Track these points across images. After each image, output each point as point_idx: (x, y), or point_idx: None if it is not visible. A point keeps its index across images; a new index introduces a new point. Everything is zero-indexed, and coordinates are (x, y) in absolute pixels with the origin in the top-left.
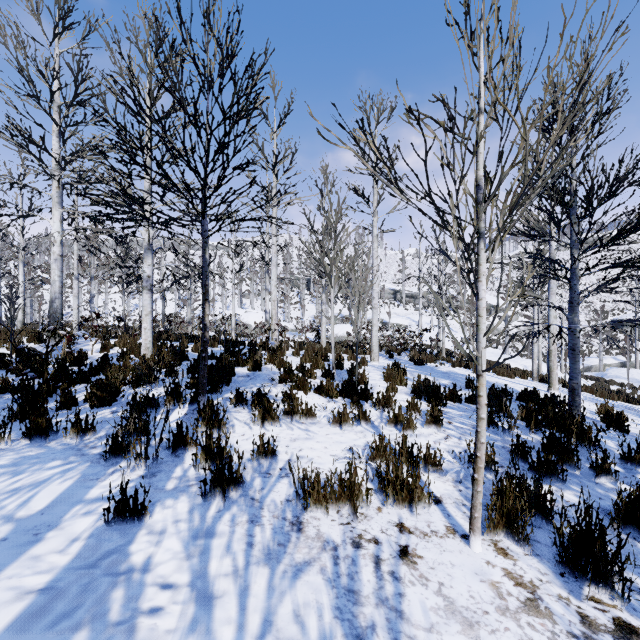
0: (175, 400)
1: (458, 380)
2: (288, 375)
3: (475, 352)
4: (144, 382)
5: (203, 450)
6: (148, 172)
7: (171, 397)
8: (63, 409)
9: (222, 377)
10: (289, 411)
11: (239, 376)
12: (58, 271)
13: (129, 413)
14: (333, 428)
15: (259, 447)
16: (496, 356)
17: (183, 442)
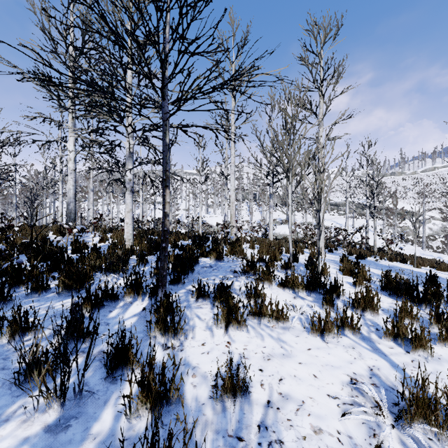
0: (135, 292)
1: (411, 275)
2: (250, 268)
3: (396, 248)
4: (112, 271)
5: (140, 388)
6: (128, 90)
7: (130, 289)
8: (34, 295)
9: (185, 268)
10: (256, 311)
11: (202, 266)
12: (72, 182)
13: (69, 312)
14: (312, 338)
15: (224, 381)
16: (417, 252)
17: (124, 359)
